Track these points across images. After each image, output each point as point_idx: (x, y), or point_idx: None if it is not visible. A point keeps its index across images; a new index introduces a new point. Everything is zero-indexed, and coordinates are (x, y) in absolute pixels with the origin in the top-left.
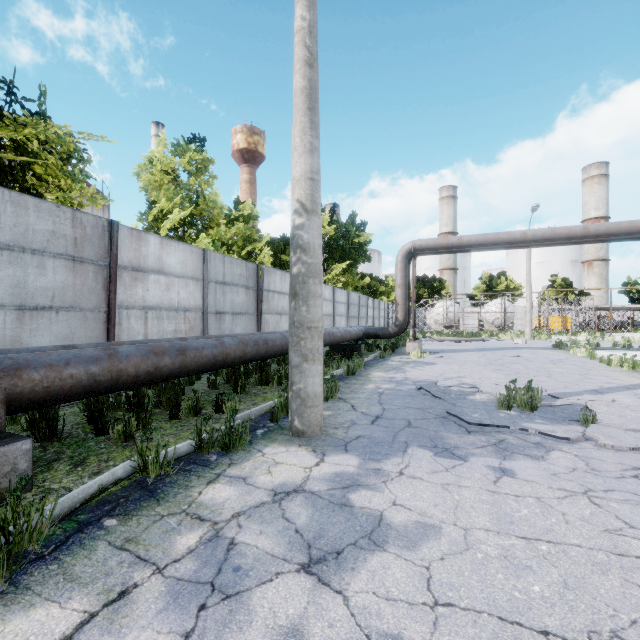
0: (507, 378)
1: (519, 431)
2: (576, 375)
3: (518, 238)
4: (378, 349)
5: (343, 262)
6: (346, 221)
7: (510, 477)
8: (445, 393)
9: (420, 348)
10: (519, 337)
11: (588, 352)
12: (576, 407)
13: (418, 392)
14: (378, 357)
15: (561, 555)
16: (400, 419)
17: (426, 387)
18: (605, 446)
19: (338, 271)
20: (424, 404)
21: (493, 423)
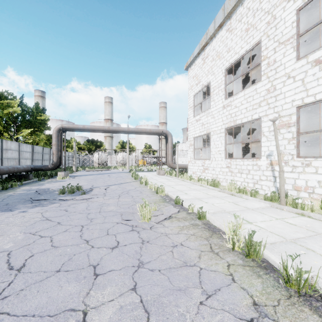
0: (87, 184)
1: (54, 200)
2: (115, 181)
3: (107, 129)
4: (42, 176)
5: (30, 128)
6: (33, 106)
7: (23, 212)
8: (45, 192)
9: (67, 174)
10: (125, 168)
11: (134, 173)
12: (88, 190)
13: (34, 193)
14: (38, 180)
15: (5, 225)
16: (4, 203)
17: (38, 190)
18: (74, 200)
19: (25, 133)
20: (28, 197)
21: (44, 199)
